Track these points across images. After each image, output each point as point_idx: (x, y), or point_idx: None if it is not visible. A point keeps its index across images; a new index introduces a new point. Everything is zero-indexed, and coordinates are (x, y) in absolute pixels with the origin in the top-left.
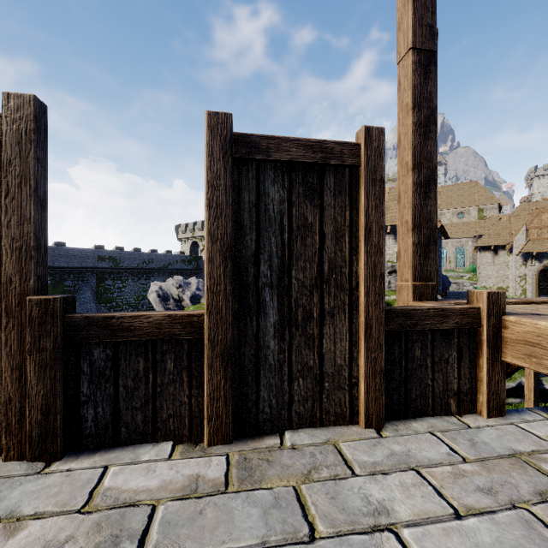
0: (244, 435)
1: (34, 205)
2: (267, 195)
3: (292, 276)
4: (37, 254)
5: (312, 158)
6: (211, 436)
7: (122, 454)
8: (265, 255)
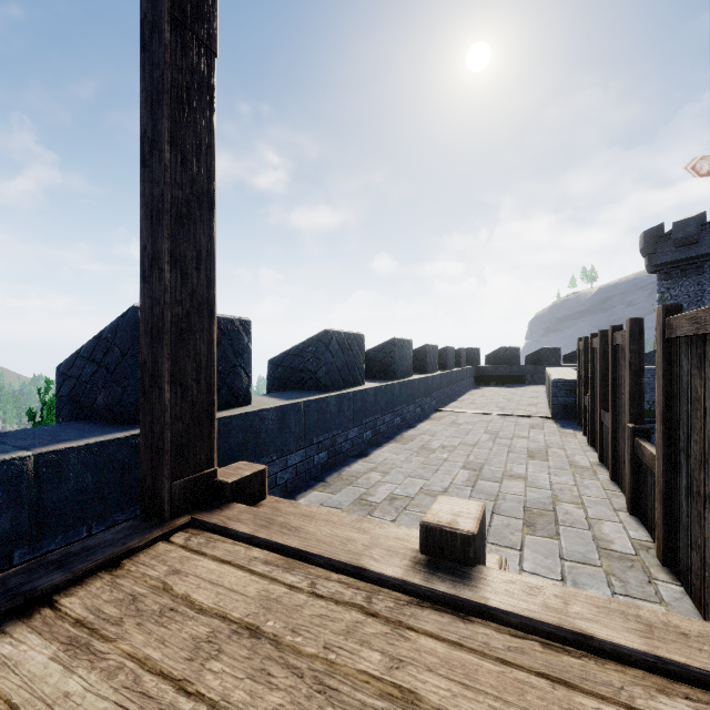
0: (675, 572)
1: (629, 376)
2: (682, 367)
3: (691, 446)
4: (631, 402)
5: (691, 331)
6: (657, 550)
7: (637, 528)
8: (682, 422)
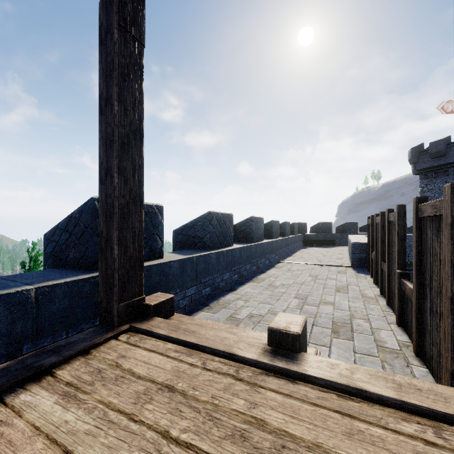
0: (423, 360)
1: (397, 240)
2: (427, 235)
3: (433, 283)
4: (399, 256)
5: (432, 213)
6: (413, 347)
7: (402, 334)
8: (427, 268)
